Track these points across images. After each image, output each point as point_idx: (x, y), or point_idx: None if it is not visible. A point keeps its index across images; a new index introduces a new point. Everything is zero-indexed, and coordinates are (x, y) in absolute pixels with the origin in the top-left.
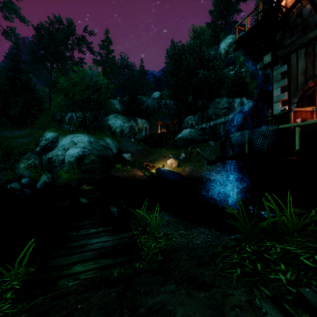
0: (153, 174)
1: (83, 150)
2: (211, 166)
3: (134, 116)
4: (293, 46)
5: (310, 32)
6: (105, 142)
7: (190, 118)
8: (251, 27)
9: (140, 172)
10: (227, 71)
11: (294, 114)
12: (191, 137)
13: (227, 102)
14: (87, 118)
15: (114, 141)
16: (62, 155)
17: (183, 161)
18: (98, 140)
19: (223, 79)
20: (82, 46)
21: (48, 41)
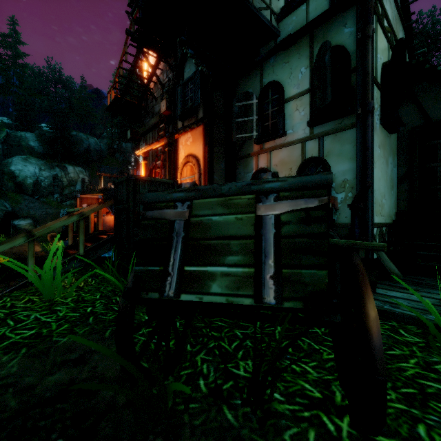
0: (56, 249)
1: None
2: None
3: (65, 160)
4: (145, 128)
5: (150, 120)
6: None
7: None
8: (112, 101)
9: (38, 246)
10: None
11: (81, 200)
12: None
13: None
14: None
15: (1, 201)
16: None
17: None
18: None
19: None
20: None
21: None
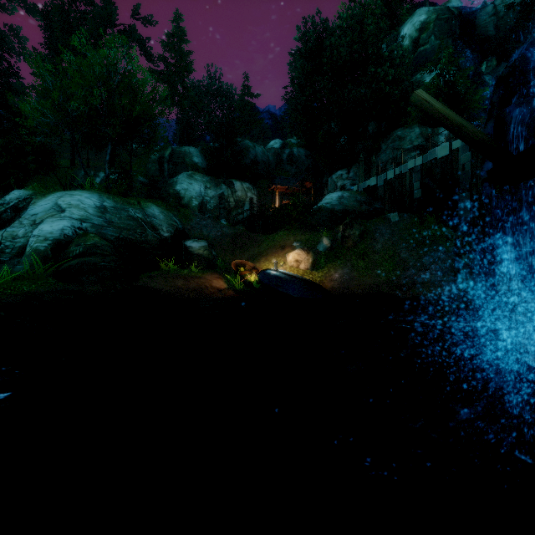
0: (250, 285)
1: (79, 226)
2: (395, 268)
3: (230, 177)
4: None
5: None
6: (144, 212)
7: (340, 174)
8: None
9: (220, 280)
10: (417, 78)
11: None
12: (344, 208)
13: (422, 135)
14: (107, 160)
15: (170, 214)
16: (24, 237)
17: (324, 256)
18: (126, 206)
19: (409, 93)
20: (131, 46)
21: (61, 33)
